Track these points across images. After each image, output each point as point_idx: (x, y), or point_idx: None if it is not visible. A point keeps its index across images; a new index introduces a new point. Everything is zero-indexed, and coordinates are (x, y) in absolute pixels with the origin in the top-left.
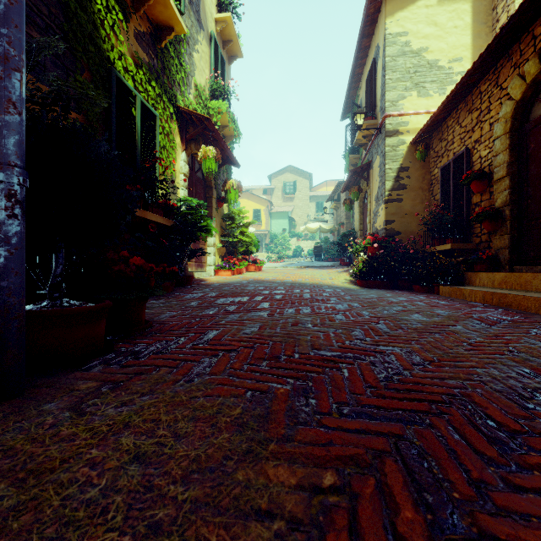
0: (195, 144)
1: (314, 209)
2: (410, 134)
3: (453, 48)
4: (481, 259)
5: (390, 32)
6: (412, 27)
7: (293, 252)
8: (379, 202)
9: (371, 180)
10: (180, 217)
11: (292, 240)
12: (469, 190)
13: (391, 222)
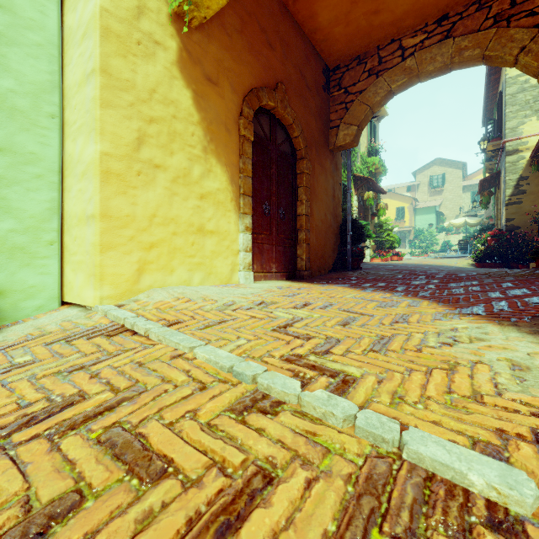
0: (360, 189)
1: (469, 199)
2: (529, 151)
3: None
4: None
5: (510, 76)
6: None
7: (441, 247)
8: (503, 204)
9: (500, 185)
10: None
11: (440, 235)
12: None
13: (511, 220)
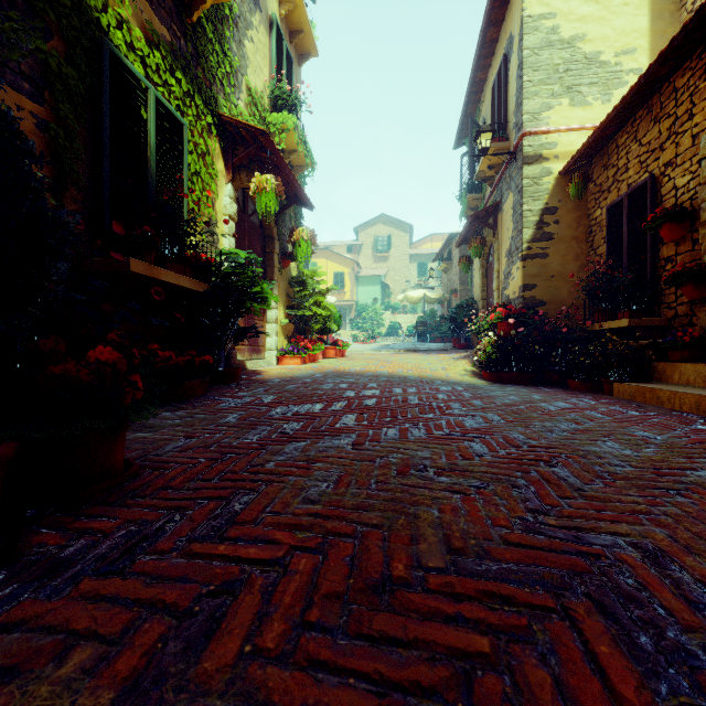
0: (248, 174)
1: (416, 272)
2: (559, 161)
3: (622, 35)
4: (681, 343)
5: (530, 14)
6: (562, 6)
7: (388, 329)
8: (513, 259)
9: (500, 228)
10: (220, 279)
11: (386, 313)
12: (655, 238)
13: (532, 288)
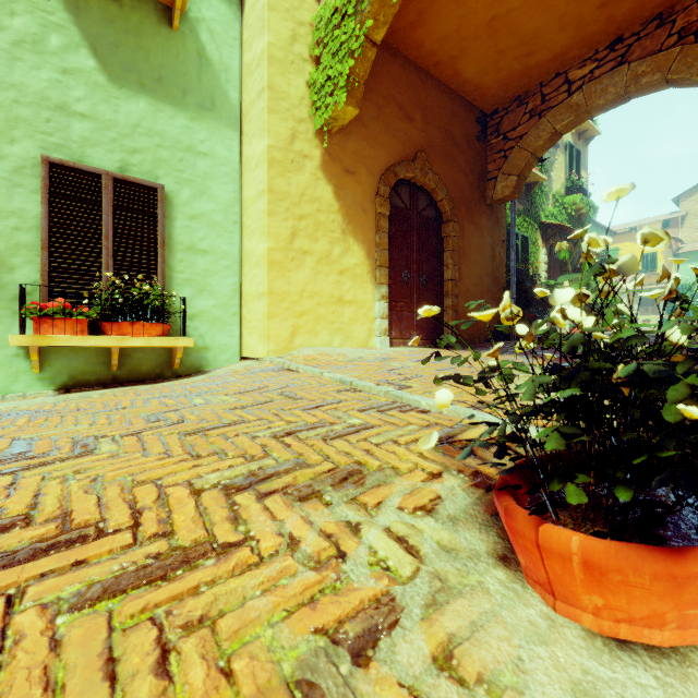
0: (552, 238)
1: None
2: None
3: None
4: None
5: None
6: None
7: None
8: None
9: None
10: None
11: None
12: None
13: None
